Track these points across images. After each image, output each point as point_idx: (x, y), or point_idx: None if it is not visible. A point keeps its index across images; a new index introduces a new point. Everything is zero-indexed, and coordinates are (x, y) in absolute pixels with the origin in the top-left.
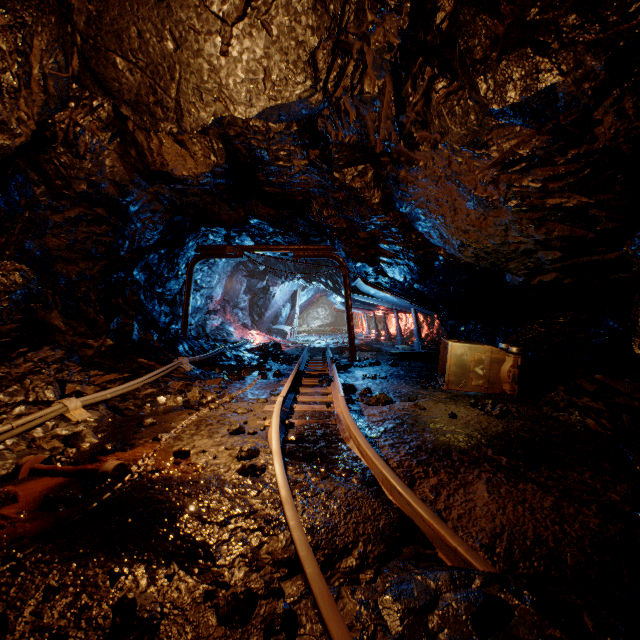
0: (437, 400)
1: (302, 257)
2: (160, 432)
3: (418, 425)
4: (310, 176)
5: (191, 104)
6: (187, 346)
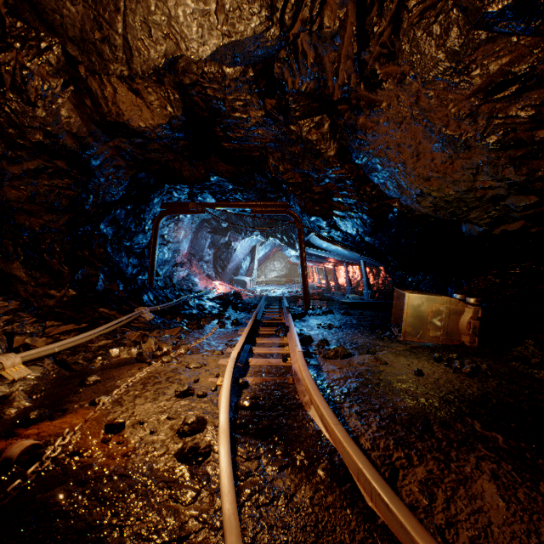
0: (397, 353)
1: (259, 213)
2: (101, 393)
3: (384, 385)
4: (266, 129)
5: (140, 41)
6: (152, 296)
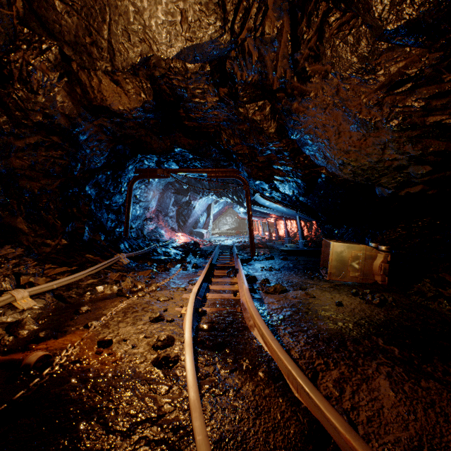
0: (323, 289)
1: (214, 177)
2: (92, 319)
3: (311, 313)
4: (220, 111)
5: (121, 44)
6: (127, 244)
